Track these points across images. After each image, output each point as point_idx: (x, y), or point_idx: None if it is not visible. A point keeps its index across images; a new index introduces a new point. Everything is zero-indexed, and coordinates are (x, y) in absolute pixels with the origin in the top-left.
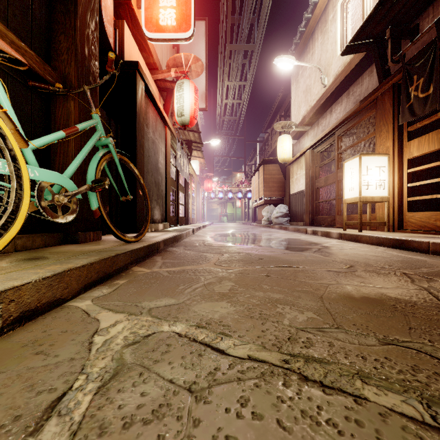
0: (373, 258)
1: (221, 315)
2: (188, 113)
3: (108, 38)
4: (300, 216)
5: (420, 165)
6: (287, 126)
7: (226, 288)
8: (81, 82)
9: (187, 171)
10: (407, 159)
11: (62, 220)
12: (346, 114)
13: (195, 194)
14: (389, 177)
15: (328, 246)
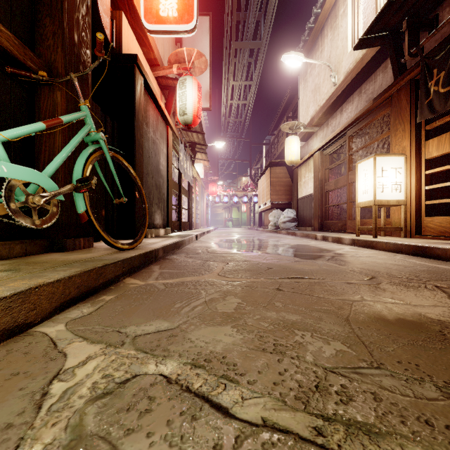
0: (395, 268)
1: (224, 346)
2: (190, 111)
3: (105, 30)
4: (308, 221)
5: (438, 166)
6: (295, 127)
7: (231, 306)
8: (69, 71)
9: (190, 174)
10: (425, 160)
11: (37, 225)
12: (358, 113)
13: (199, 198)
14: (406, 178)
15: (341, 253)
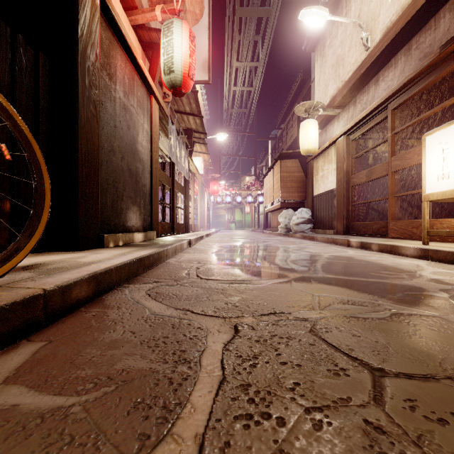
0: None
1: None
2: (179, 68)
3: None
4: (328, 222)
5: None
6: (312, 109)
7: None
8: None
9: (186, 166)
10: None
11: None
12: (412, 72)
13: (198, 196)
14: None
15: (444, 280)
